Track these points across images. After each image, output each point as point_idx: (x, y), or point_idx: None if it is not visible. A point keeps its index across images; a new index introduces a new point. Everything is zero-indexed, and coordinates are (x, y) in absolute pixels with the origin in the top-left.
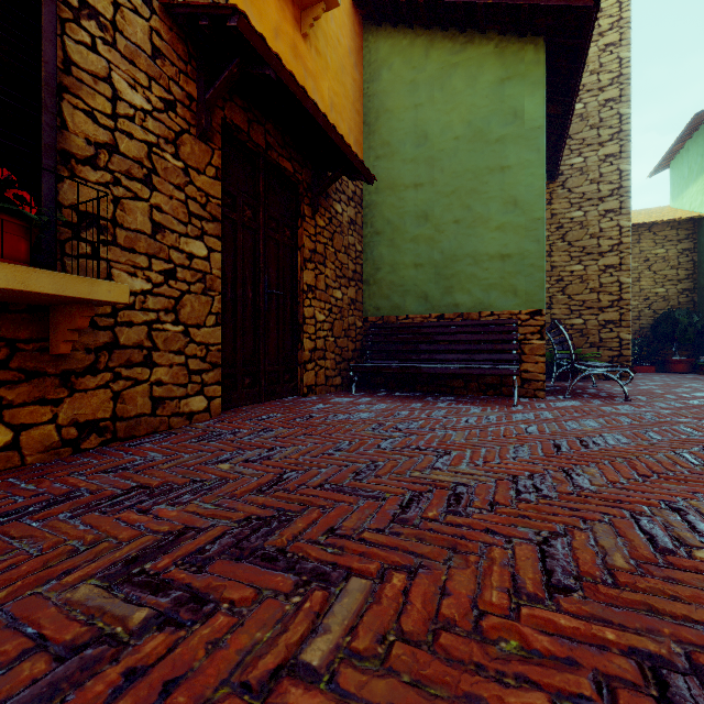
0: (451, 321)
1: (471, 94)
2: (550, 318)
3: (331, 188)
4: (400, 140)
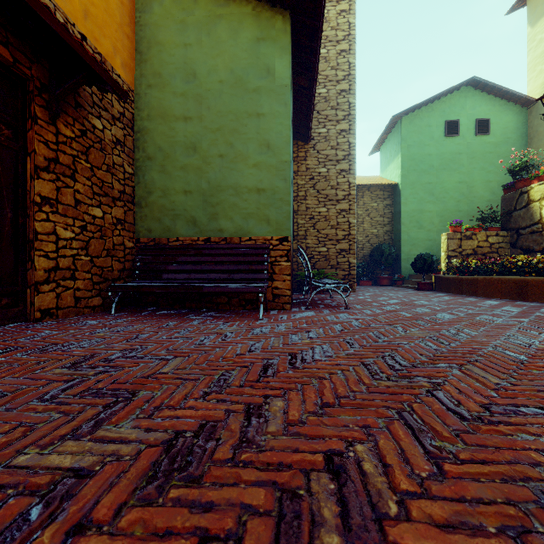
0: (215, 244)
1: (233, 45)
2: (305, 246)
3: (85, 100)
4: (171, 73)
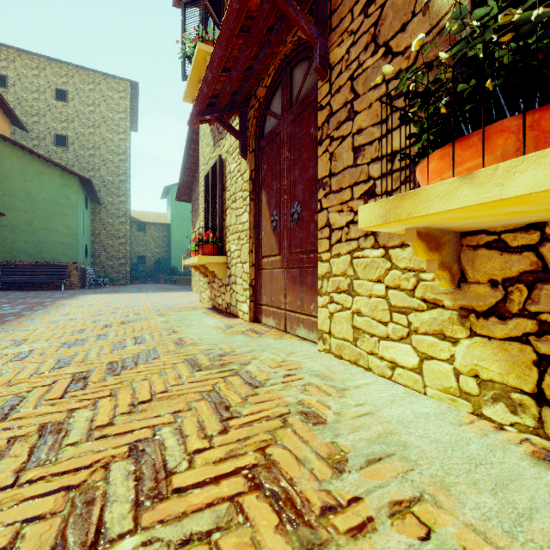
0: (42, 264)
1: (51, 185)
2: (100, 261)
3: None
4: (17, 191)
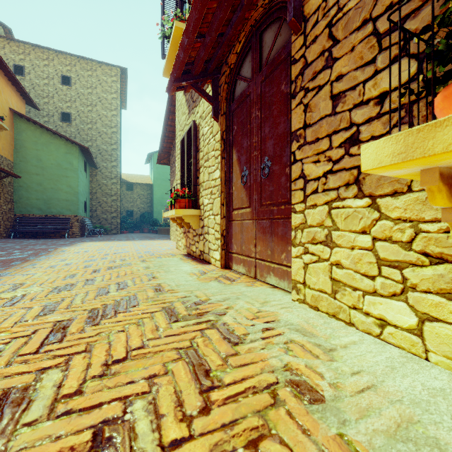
0: (50, 217)
1: (57, 153)
2: (96, 214)
3: (3, 174)
4: (31, 158)
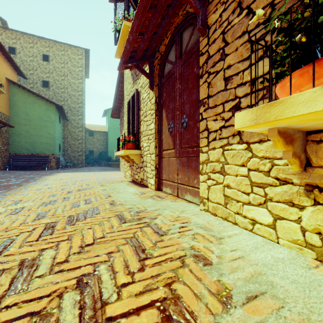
0: (35, 155)
1: (40, 109)
2: (67, 153)
3: (1, 125)
4: (21, 113)
